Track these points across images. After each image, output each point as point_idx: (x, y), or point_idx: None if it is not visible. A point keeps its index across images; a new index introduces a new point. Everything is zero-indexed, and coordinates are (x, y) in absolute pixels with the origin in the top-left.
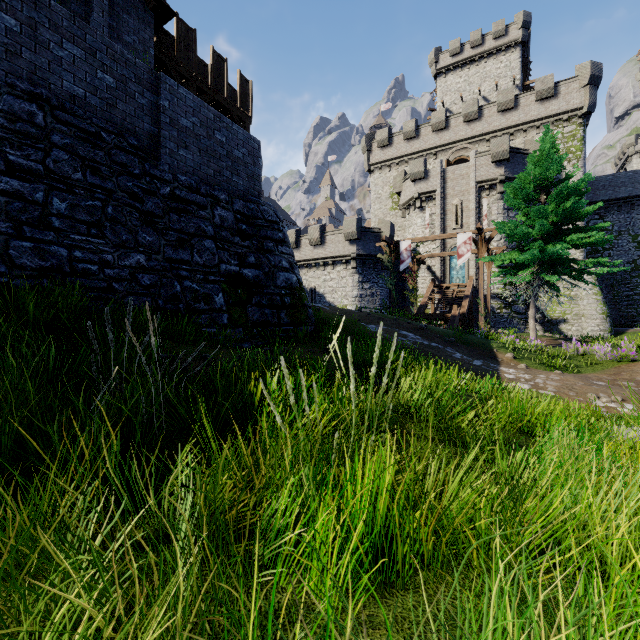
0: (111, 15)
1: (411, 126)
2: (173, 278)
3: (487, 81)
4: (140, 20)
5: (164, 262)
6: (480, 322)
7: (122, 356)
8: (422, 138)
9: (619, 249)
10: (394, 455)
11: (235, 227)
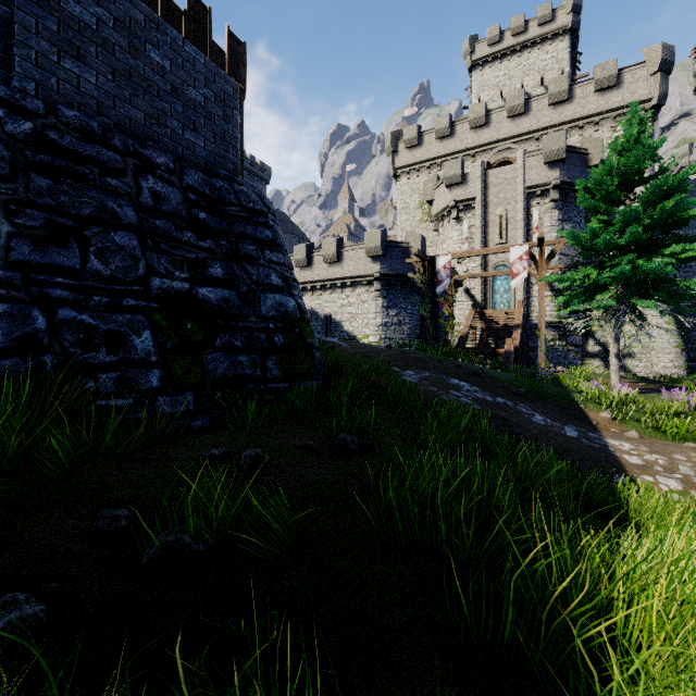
0: None
1: (445, 122)
2: (31, 302)
3: (531, 75)
4: None
5: (7, 269)
6: (540, 359)
7: None
8: (458, 137)
9: (687, 270)
10: None
11: (184, 214)
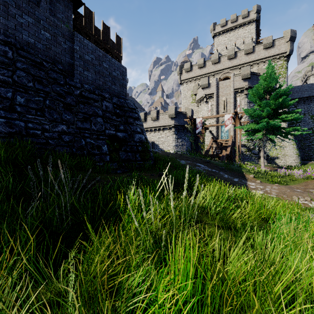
0: (50, 4)
1: (201, 61)
2: (81, 137)
3: (239, 39)
4: (65, 6)
5: (76, 129)
6: (236, 158)
7: (50, 180)
8: (207, 67)
9: (304, 122)
10: (198, 239)
11: (113, 111)
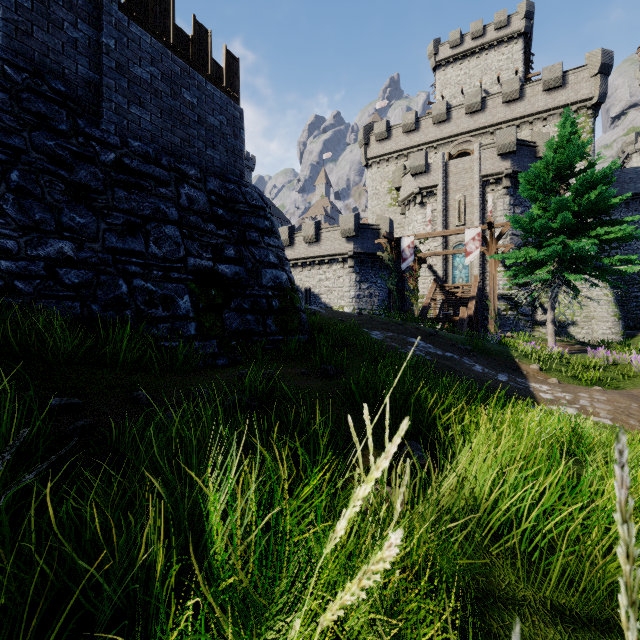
0: None
1: (411, 118)
2: (117, 275)
3: (488, 74)
4: None
5: (104, 253)
6: (490, 326)
7: None
8: (422, 131)
9: (627, 248)
10: None
11: (208, 211)
